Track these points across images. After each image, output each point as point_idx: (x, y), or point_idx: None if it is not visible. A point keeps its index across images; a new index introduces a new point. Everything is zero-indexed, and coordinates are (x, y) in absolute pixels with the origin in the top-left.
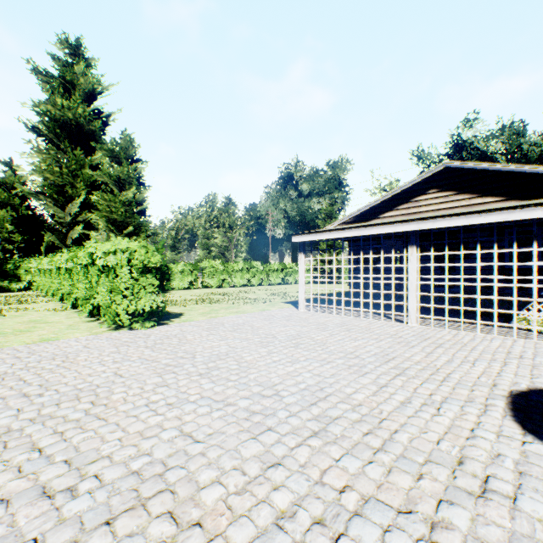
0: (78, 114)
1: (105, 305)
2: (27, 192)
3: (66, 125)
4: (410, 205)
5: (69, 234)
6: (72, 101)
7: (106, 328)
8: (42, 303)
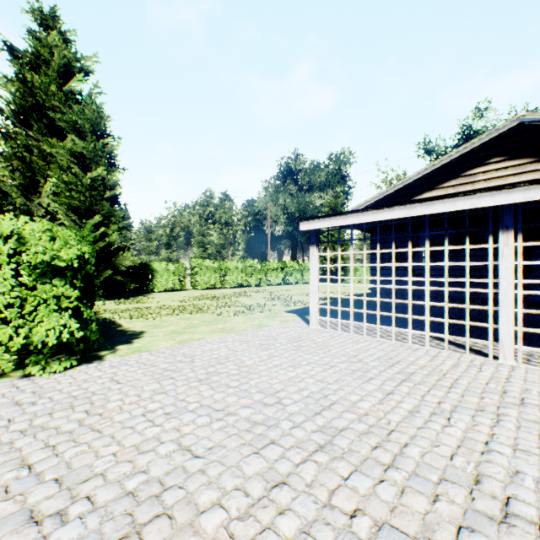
0: (52, 93)
1: None
2: None
3: (39, 106)
4: (460, 181)
5: None
6: (44, 77)
7: None
8: None
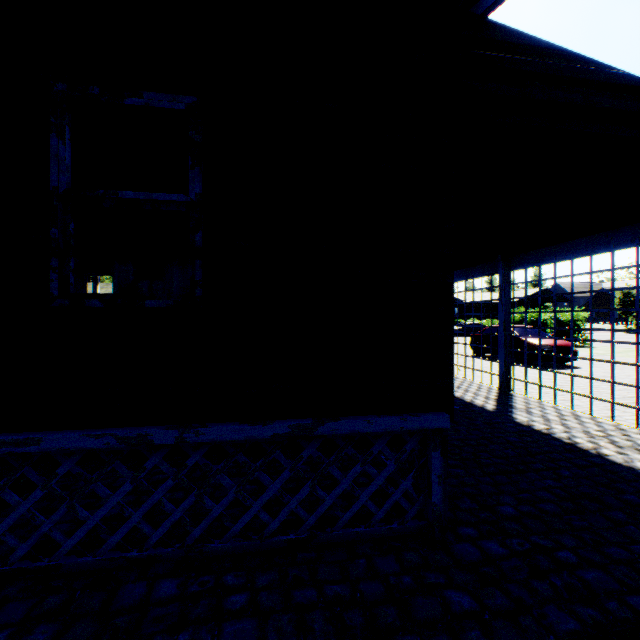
0: None
1: None
2: None
3: None
4: None
5: None
6: None
7: None
8: None
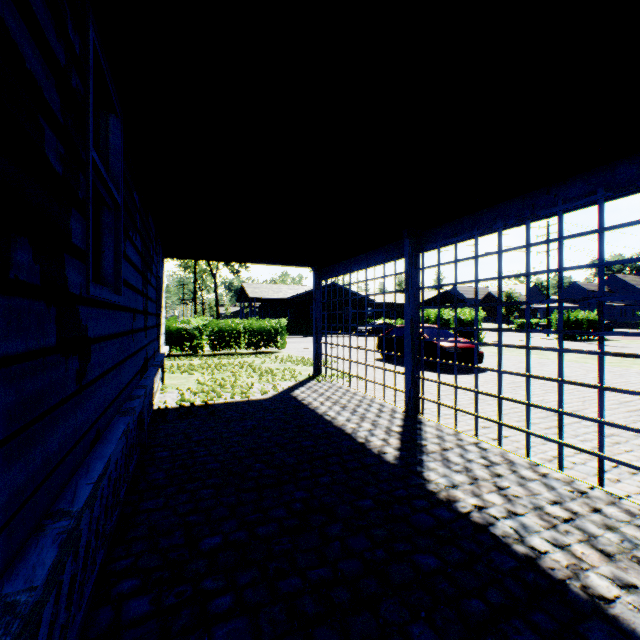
0: None
1: None
2: None
3: None
4: None
5: None
6: None
7: None
8: None
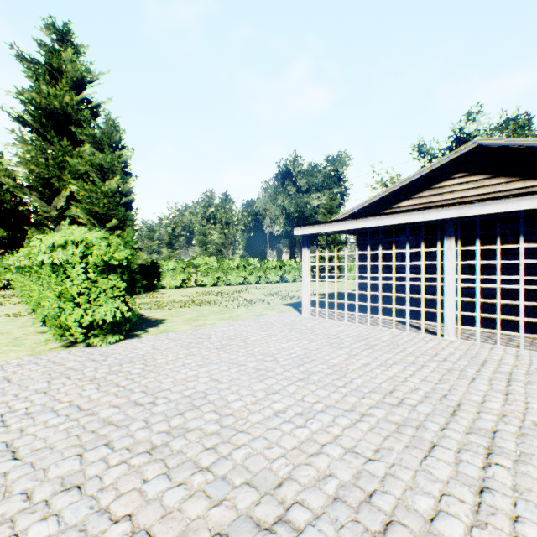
0: (65, 103)
1: (50, 316)
2: (11, 185)
3: (53, 115)
4: (431, 193)
5: (55, 229)
6: (58, 88)
7: (57, 344)
8: (10, 305)
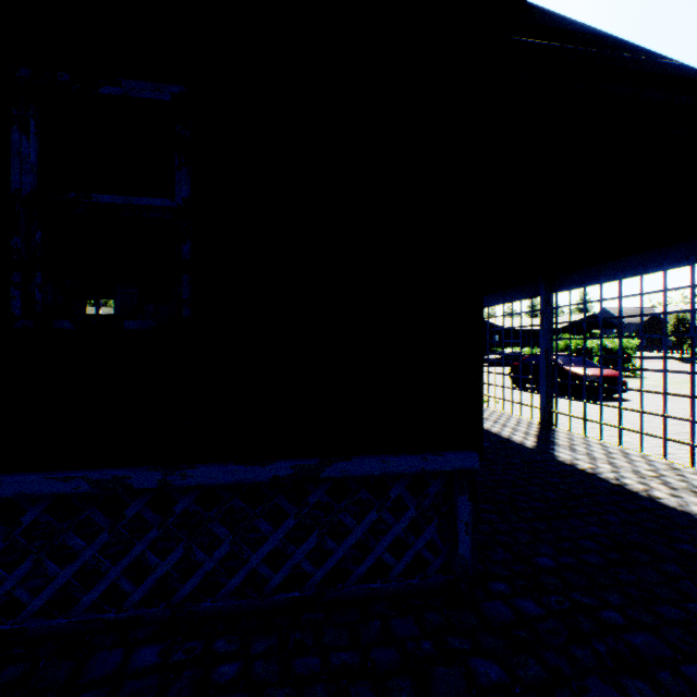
0: None
1: None
2: None
3: None
4: None
5: None
6: None
7: None
8: None
